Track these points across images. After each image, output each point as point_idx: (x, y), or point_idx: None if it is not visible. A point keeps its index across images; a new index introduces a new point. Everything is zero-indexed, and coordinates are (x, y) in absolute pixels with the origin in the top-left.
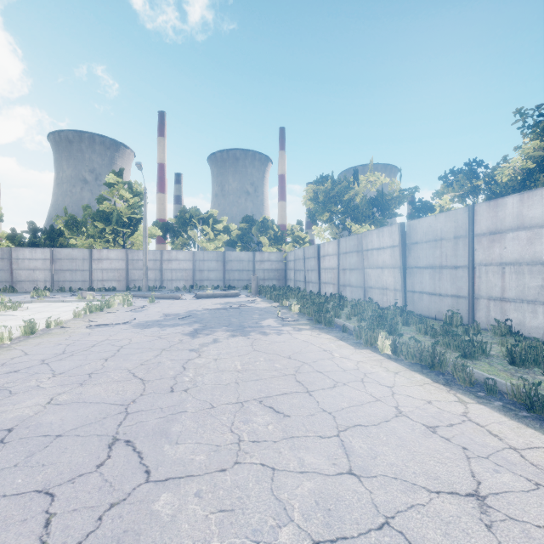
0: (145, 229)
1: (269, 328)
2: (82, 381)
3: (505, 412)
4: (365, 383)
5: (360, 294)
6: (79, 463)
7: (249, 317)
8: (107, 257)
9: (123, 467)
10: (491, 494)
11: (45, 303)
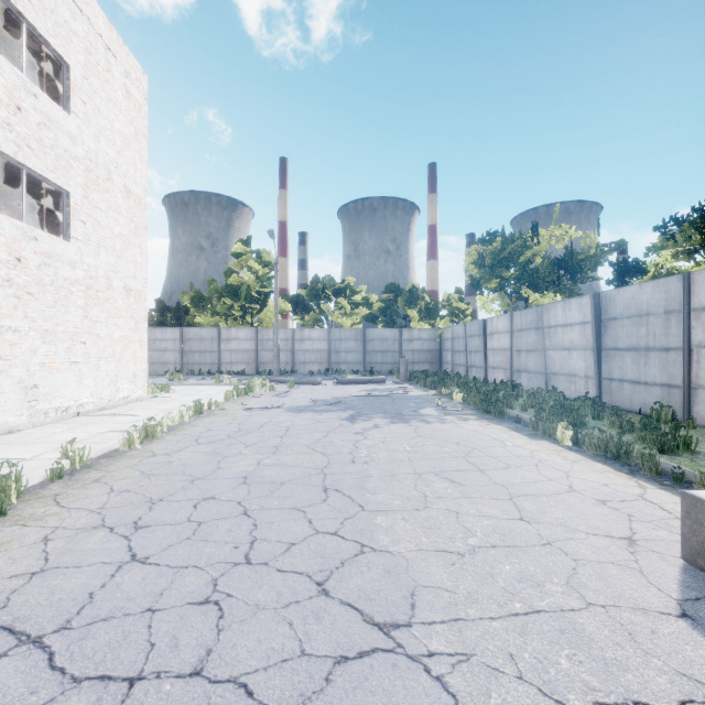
0: (277, 304)
1: (430, 417)
2: (273, 451)
3: None
4: (539, 467)
5: (540, 382)
6: (309, 498)
7: (404, 405)
8: (236, 337)
9: (342, 502)
10: (643, 539)
11: (186, 387)
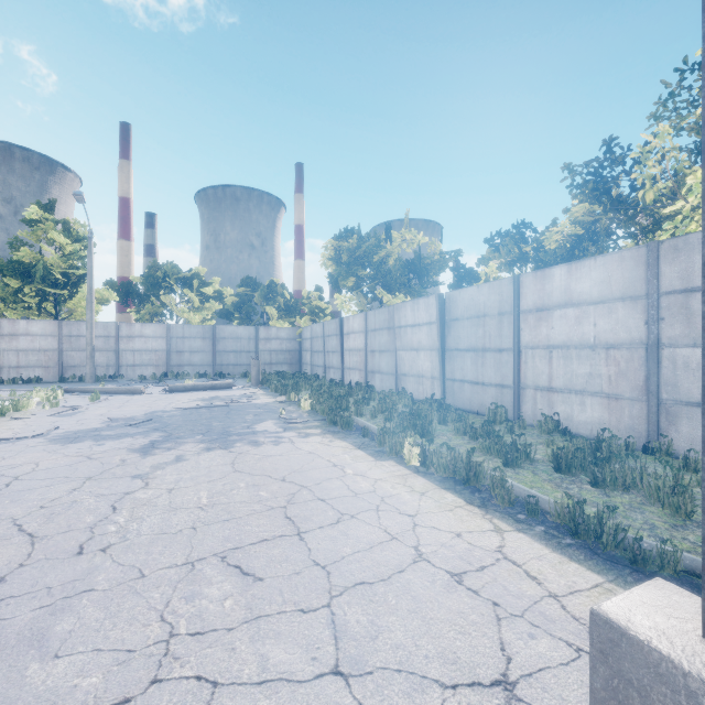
0: (91, 290)
1: (265, 435)
2: None
3: (547, 541)
4: (380, 513)
5: (392, 383)
6: None
7: (239, 419)
8: (26, 332)
9: None
10: (523, 676)
11: None
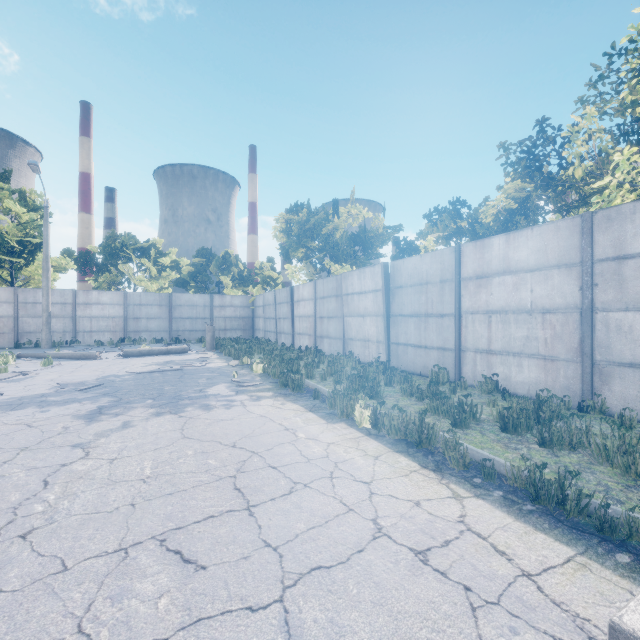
0: (47, 258)
1: (217, 398)
2: None
3: (508, 508)
4: (334, 481)
5: (340, 347)
6: None
7: (192, 383)
8: None
9: None
10: None
11: None
